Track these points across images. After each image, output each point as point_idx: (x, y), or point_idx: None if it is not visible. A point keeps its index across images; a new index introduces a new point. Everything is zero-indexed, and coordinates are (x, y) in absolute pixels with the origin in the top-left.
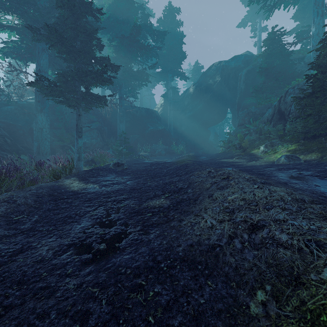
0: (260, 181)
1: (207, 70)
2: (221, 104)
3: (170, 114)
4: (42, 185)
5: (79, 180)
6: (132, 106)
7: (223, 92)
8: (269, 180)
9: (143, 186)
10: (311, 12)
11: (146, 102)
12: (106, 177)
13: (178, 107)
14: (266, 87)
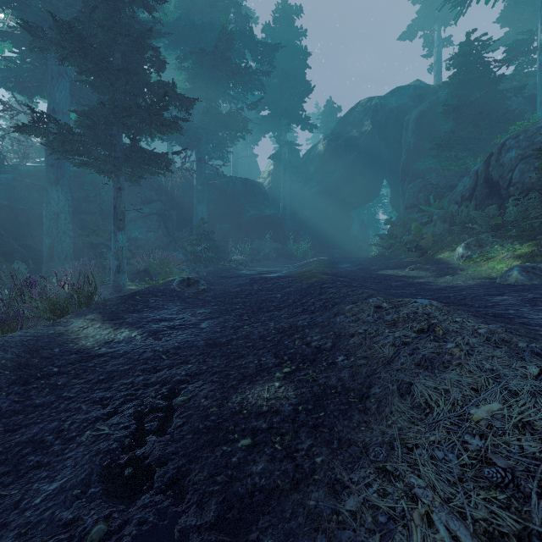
0: (528, 348)
1: (348, 113)
2: (372, 172)
3: (285, 188)
4: (14, 337)
5: (104, 319)
6: (218, 175)
7: (376, 151)
8: (539, 339)
9: (235, 337)
10: (531, 9)
11: (244, 169)
12: (160, 311)
13: (298, 177)
14: (456, 139)
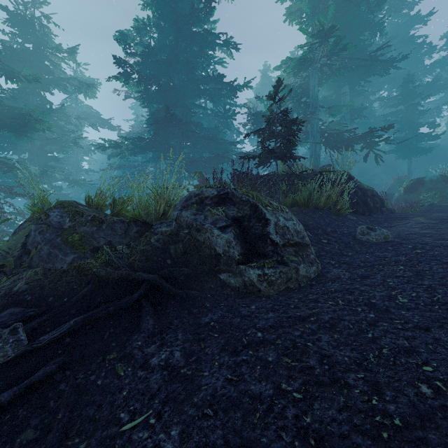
0: None
1: None
2: None
3: None
4: None
5: None
6: None
7: None
8: None
9: None
10: None
11: None
12: None
13: None
14: None
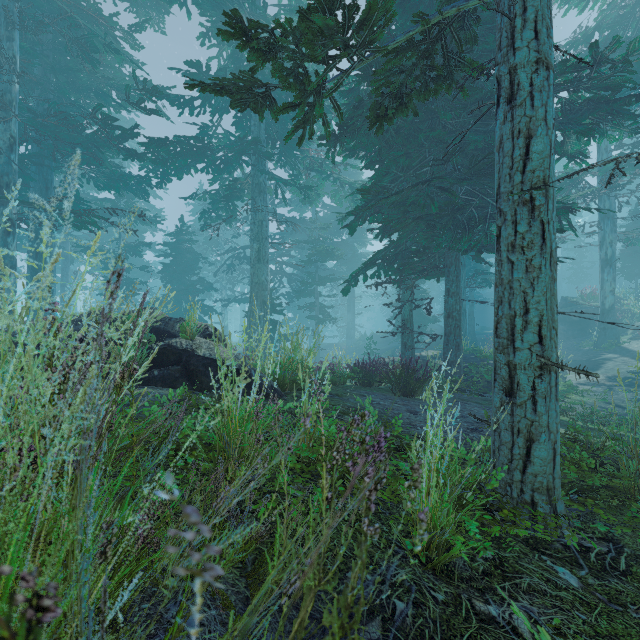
0: None
1: None
2: None
3: None
4: None
5: None
6: None
7: None
8: None
9: None
10: None
11: None
12: None
13: None
14: None
